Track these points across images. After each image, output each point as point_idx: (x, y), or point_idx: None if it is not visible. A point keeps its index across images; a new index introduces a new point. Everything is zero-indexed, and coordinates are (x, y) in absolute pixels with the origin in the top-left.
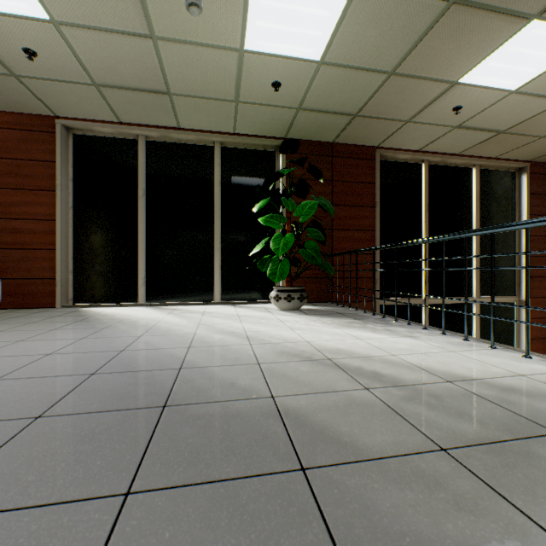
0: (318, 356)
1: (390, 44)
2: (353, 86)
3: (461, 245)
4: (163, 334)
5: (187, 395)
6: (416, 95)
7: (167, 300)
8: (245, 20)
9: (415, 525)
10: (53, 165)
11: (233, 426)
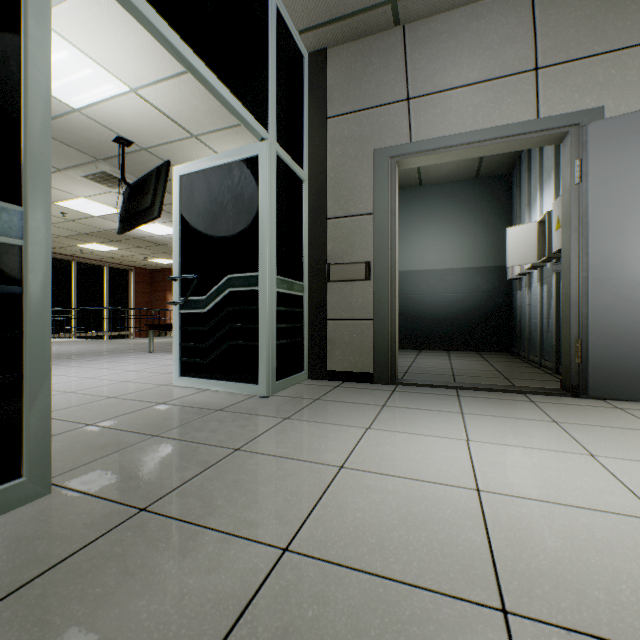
0: None
1: None
2: None
3: (98, 305)
4: None
5: None
6: (60, 244)
7: None
8: None
9: None
10: None
11: None
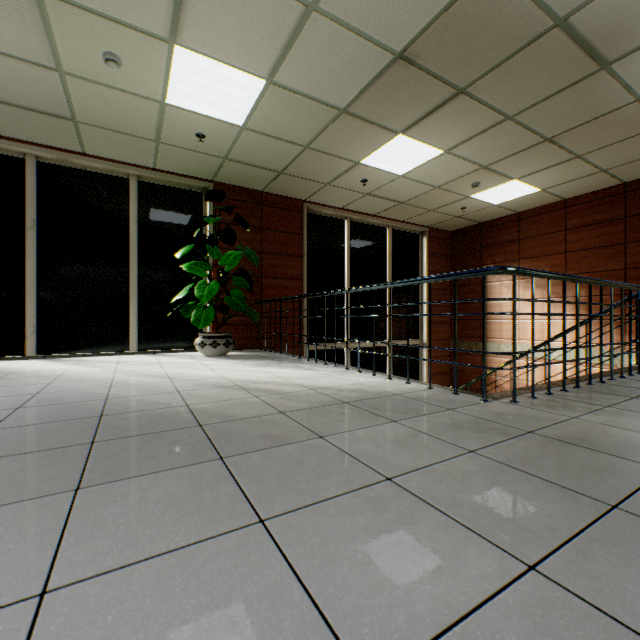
0: (230, 384)
1: (301, 127)
2: (275, 150)
3: (378, 295)
4: (77, 380)
5: (119, 410)
6: (330, 166)
7: (67, 351)
8: (167, 82)
9: (249, 431)
10: None
11: (158, 418)
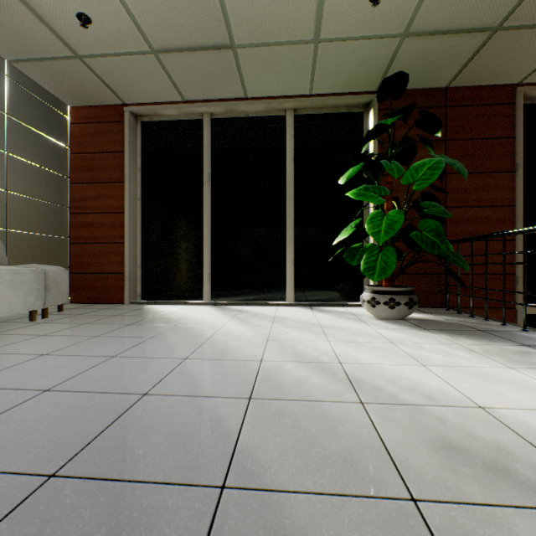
0: None
1: None
2: None
3: None
4: (215, 358)
5: None
6: None
7: (233, 299)
8: None
9: None
10: (122, 156)
11: None
